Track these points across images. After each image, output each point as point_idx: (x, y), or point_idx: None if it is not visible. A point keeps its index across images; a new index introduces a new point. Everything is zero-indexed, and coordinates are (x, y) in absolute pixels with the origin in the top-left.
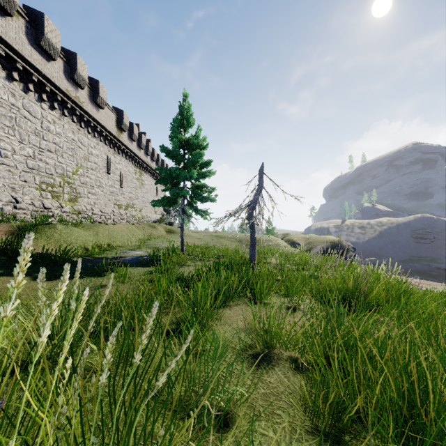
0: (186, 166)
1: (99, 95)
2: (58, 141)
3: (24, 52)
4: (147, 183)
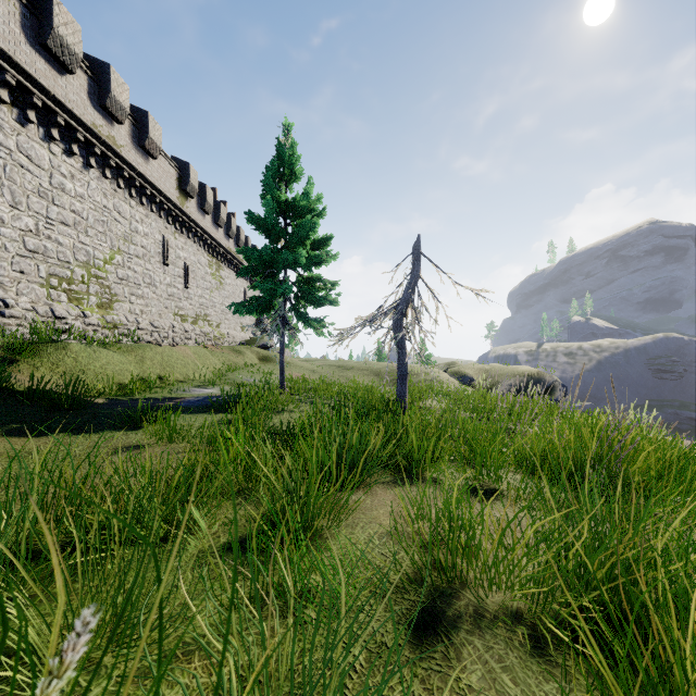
0: (288, 246)
1: (148, 135)
2: (79, 209)
3: (19, 56)
4: (229, 282)
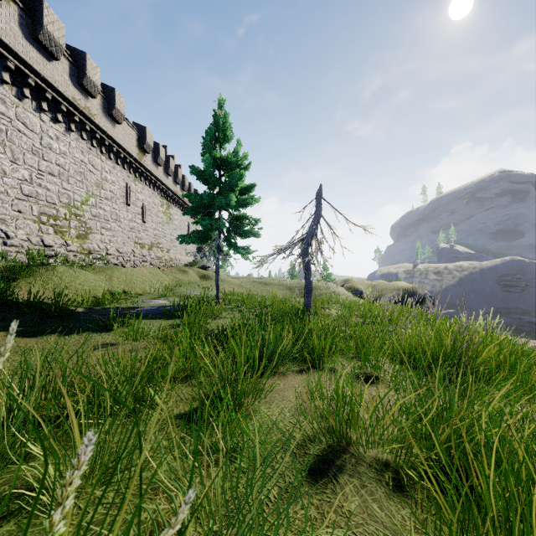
0: (222, 192)
1: (115, 106)
2: (62, 163)
3: (17, 47)
4: (176, 218)
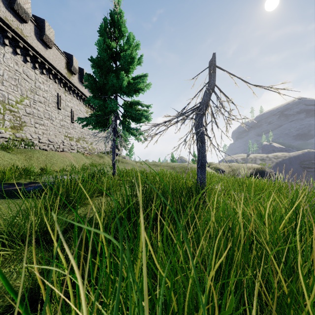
0: None
1: (45, 33)
2: None
3: None
4: None
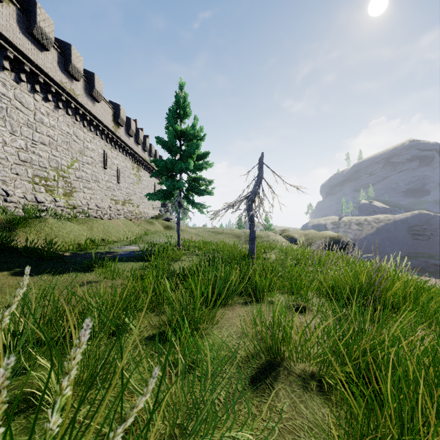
0: (182, 158)
1: (95, 88)
2: (52, 134)
3: (15, 40)
4: (145, 179)
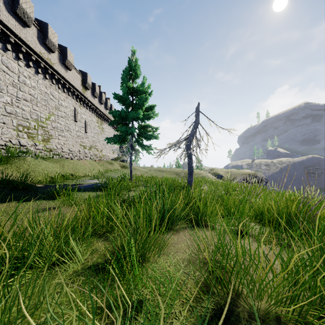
0: (134, 109)
1: (67, 58)
2: (33, 93)
3: (2, 17)
4: (106, 130)
